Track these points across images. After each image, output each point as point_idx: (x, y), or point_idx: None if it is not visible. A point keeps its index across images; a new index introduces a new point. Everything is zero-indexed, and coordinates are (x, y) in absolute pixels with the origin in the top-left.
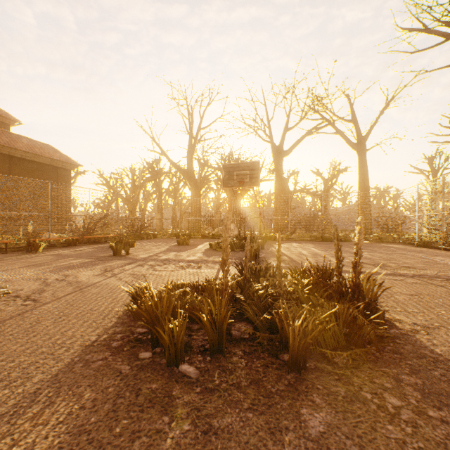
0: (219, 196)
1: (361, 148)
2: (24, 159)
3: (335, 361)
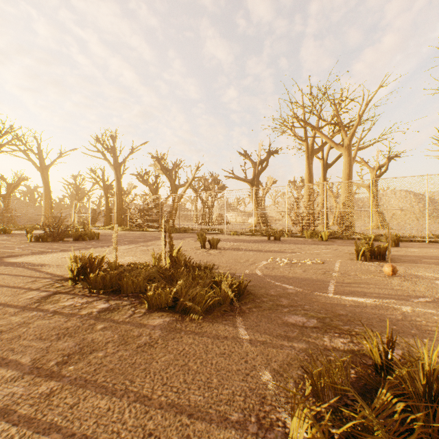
0: None
1: (46, 173)
2: None
3: None
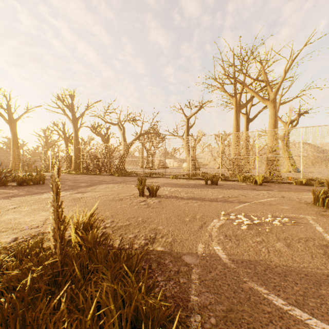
0: None
1: (14, 125)
2: None
3: None
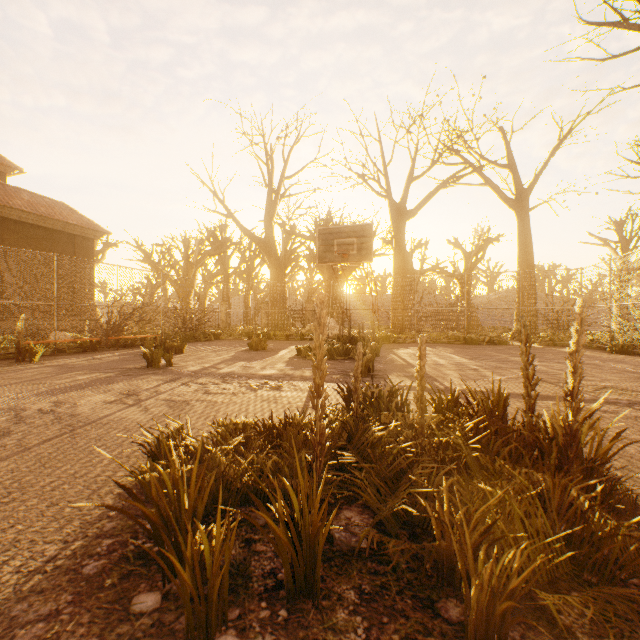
0: (311, 278)
1: (522, 206)
2: (24, 223)
3: (565, 622)
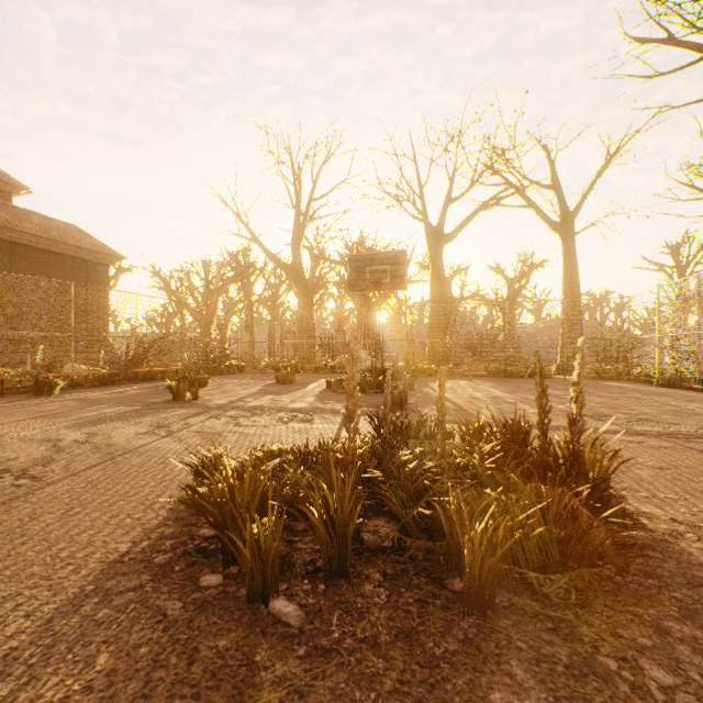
0: (342, 306)
1: (567, 230)
2: (35, 248)
3: (545, 591)
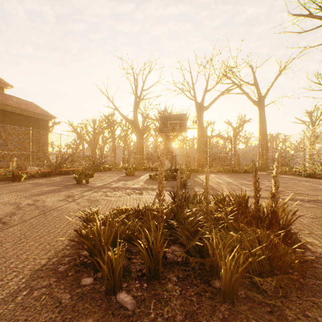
0: (156, 140)
1: (261, 104)
2: (14, 113)
3: (264, 288)
